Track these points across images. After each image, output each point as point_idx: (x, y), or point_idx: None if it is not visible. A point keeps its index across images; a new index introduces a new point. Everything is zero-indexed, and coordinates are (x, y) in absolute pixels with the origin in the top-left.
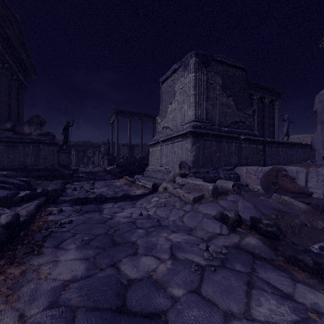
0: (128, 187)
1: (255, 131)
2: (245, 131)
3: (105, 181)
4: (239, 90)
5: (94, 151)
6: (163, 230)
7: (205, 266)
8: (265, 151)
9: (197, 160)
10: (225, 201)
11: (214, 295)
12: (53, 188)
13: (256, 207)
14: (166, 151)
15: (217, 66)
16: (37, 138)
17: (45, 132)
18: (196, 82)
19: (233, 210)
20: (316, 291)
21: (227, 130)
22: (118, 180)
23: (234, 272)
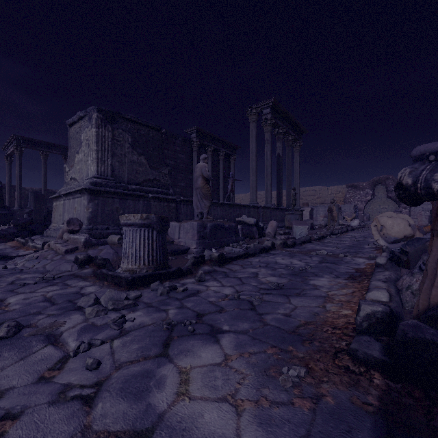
0: (14, 249)
1: (171, 189)
2: (156, 189)
3: None
4: (154, 149)
5: None
6: (19, 274)
7: (32, 283)
8: (179, 209)
9: (94, 217)
10: (94, 250)
11: (22, 290)
12: None
13: (116, 253)
14: (69, 207)
15: (127, 123)
16: None
17: None
18: (99, 138)
19: (86, 254)
20: (89, 282)
21: (135, 188)
22: (5, 243)
23: (49, 283)
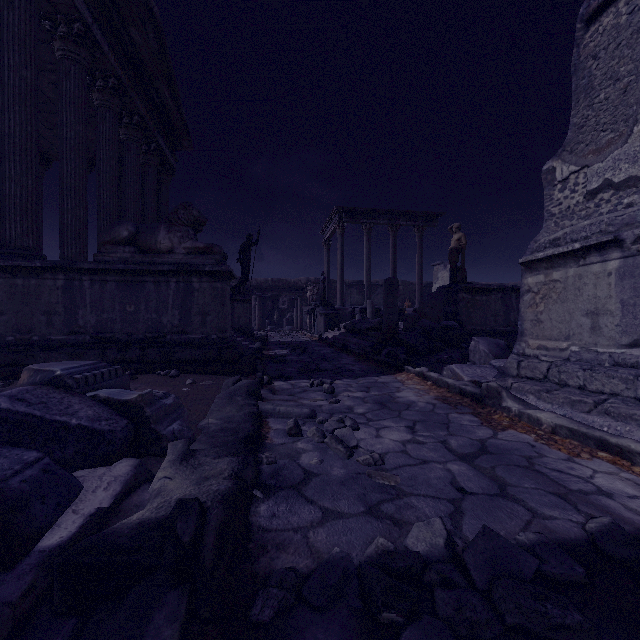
0: (480, 423)
1: None
2: None
3: (356, 380)
4: None
5: (293, 299)
6: None
7: None
8: None
9: None
10: None
11: None
12: (225, 424)
13: None
14: None
15: None
16: (185, 261)
17: (203, 245)
18: None
19: None
20: None
21: None
22: (396, 379)
23: None
